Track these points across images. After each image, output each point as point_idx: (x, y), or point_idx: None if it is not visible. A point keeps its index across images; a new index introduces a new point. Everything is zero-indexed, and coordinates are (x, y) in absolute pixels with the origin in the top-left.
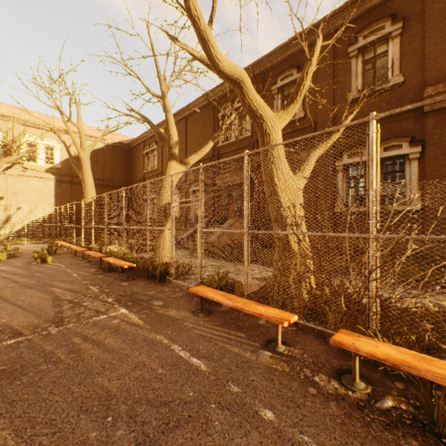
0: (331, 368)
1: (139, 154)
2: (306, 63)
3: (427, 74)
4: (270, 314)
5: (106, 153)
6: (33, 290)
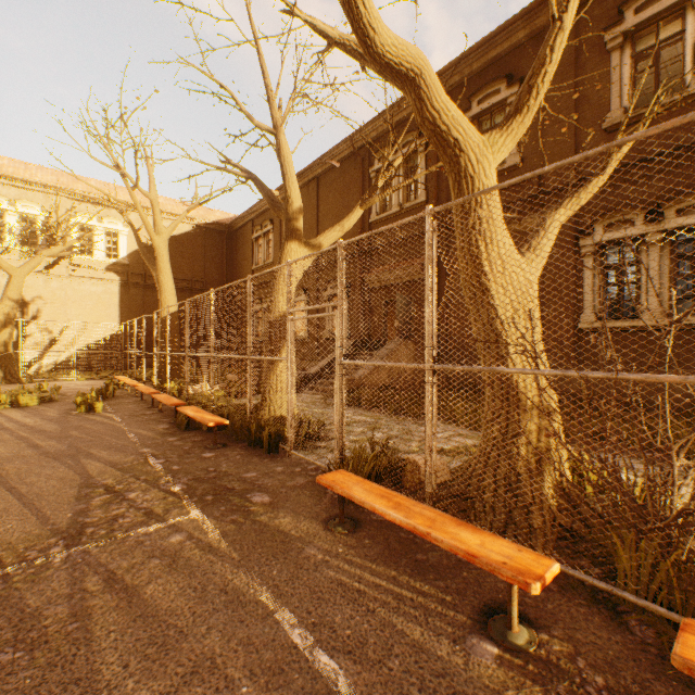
0: None
1: (246, 240)
2: (552, 26)
3: None
4: (492, 556)
5: (195, 240)
6: (56, 463)
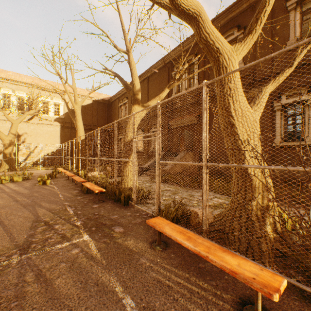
0: None
1: (115, 107)
2: None
3: None
4: (246, 273)
5: (93, 107)
6: (24, 209)
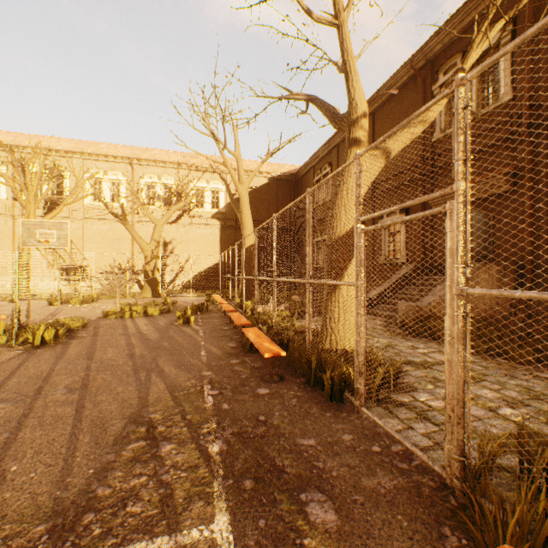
0: None
1: (308, 184)
2: None
3: None
4: None
5: (270, 189)
6: (132, 378)
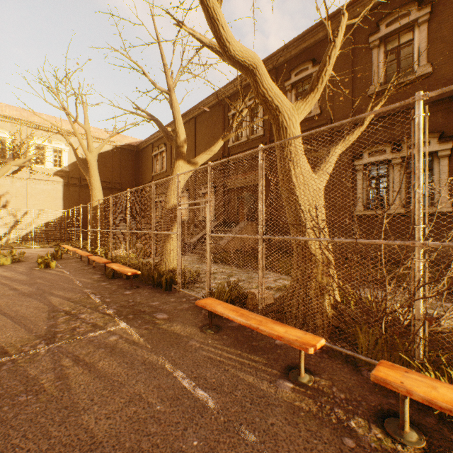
0: (369, 409)
1: (148, 156)
2: (329, 44)
3: None
4: (290, 337)
5: (114, 156)
6: (30, 299)
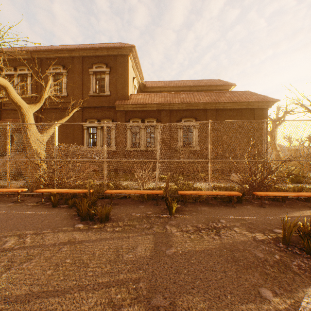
0: (37, 201)
1: None
2: (44, 89)
3: (118, 95)
4: (14, 190)
5: None
6: None
